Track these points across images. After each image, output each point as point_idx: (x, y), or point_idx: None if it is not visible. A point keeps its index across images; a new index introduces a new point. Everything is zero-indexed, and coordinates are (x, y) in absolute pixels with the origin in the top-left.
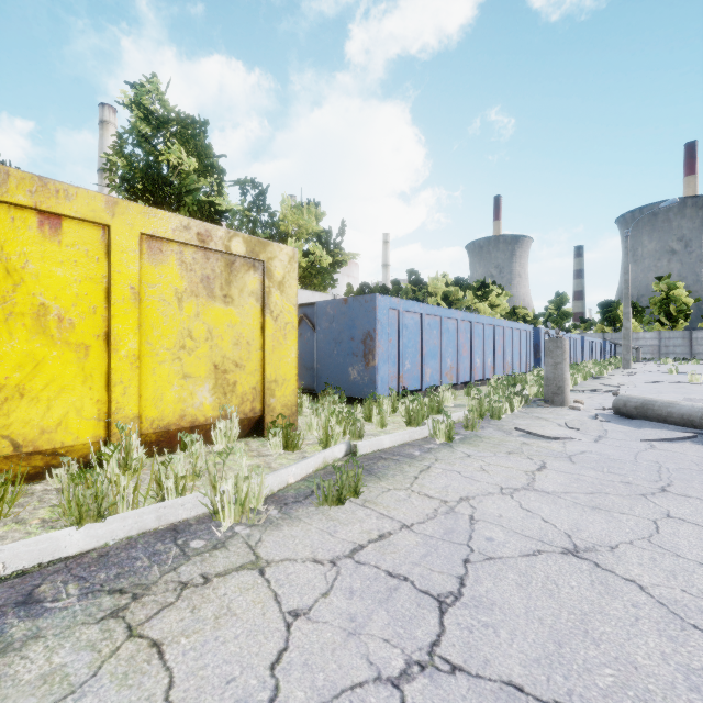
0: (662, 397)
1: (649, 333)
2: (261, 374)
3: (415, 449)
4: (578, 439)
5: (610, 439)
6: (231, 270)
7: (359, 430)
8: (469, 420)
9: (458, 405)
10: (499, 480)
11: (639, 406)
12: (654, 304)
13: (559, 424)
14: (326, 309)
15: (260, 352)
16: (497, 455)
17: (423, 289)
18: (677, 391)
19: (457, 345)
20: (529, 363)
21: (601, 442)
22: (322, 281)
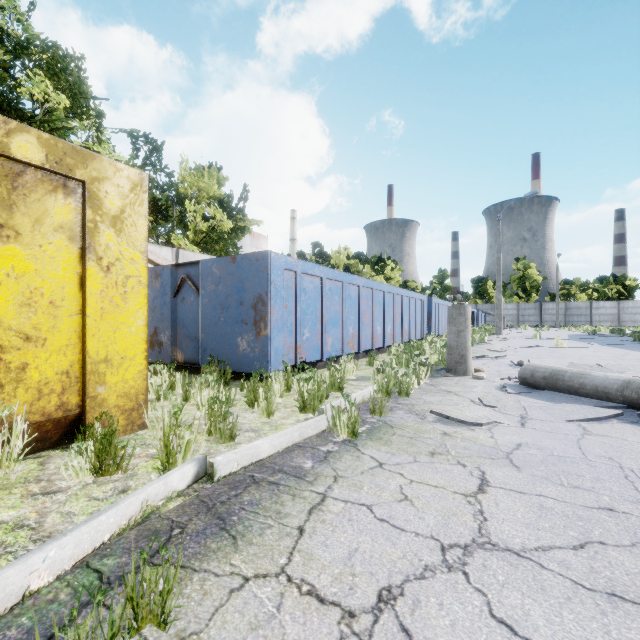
0: (546, 362)
1: (510, 304)
2: (81, 350)
3: (307, 457)
4: (502, 423)
5: (536, 421)
6: (14, 186)
7: (231, 427)
8: (375, 398)
9: (361, 378)
10: (433, 524)
11: (548, 377)
12: (513, 281)
13: (472, 400)
14: (212, 268)
15: (78, 317)
16: (417, 460)
17: (326, 261)
18: (553, 355)
19: (359, 312)
20: (423, 330)
21: (529, 425)
22: (224, 247)
